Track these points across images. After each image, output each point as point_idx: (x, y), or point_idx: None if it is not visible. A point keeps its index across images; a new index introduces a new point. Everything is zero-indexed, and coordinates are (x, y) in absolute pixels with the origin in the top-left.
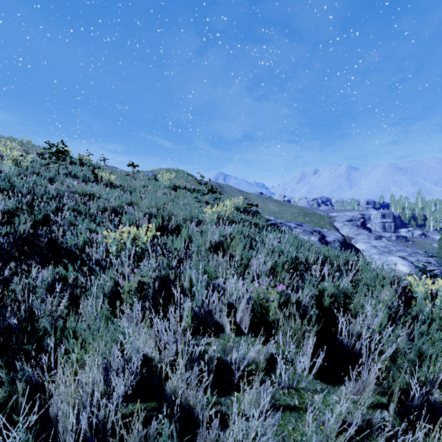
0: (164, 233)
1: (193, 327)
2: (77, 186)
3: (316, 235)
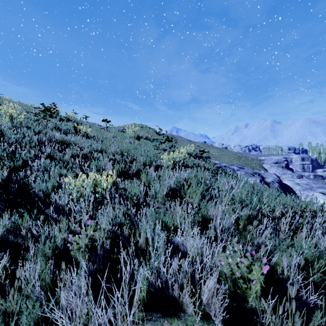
0: (126, 178)
1: (148, 298)
2: (57, 137)
3: (257, 177)
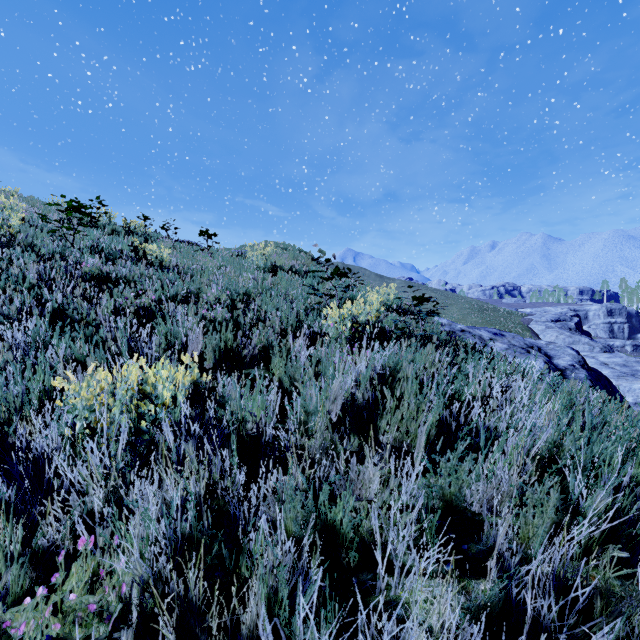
0: (236, 366)
1: None
2: (89, 267)
3: (538, 356)
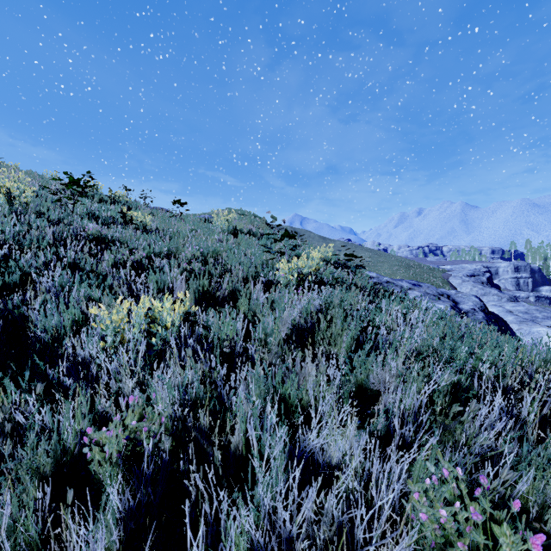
0: (211, 304)
1: None
2: (90, 230)
3: (446, 302)
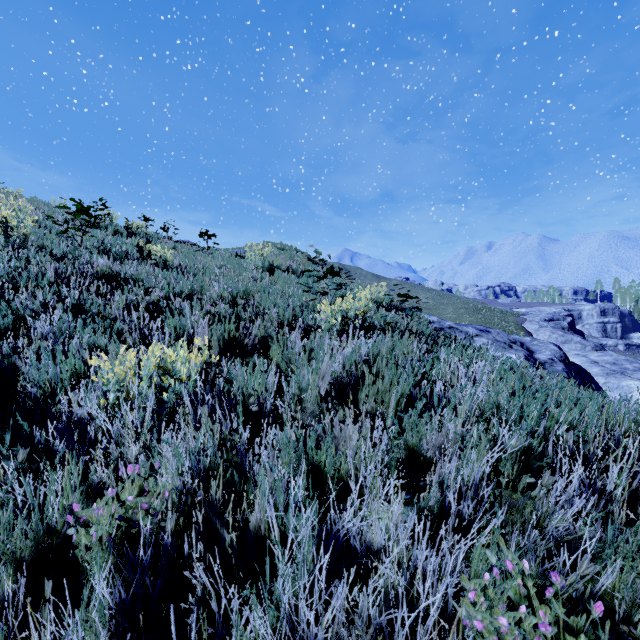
0: (238, 353)
1: None
2: (100, 267)
3: (519, 350)
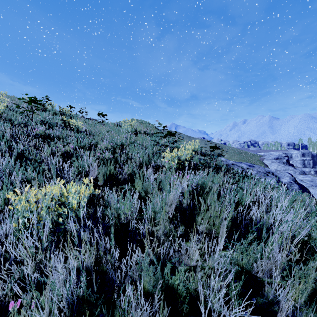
0: (115, 184)
1: None
2: (39, 131)
3: (272, 177)
